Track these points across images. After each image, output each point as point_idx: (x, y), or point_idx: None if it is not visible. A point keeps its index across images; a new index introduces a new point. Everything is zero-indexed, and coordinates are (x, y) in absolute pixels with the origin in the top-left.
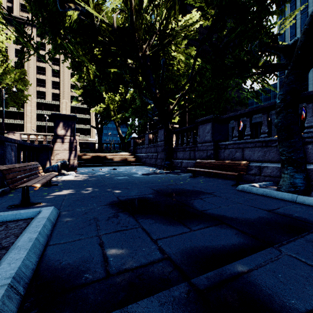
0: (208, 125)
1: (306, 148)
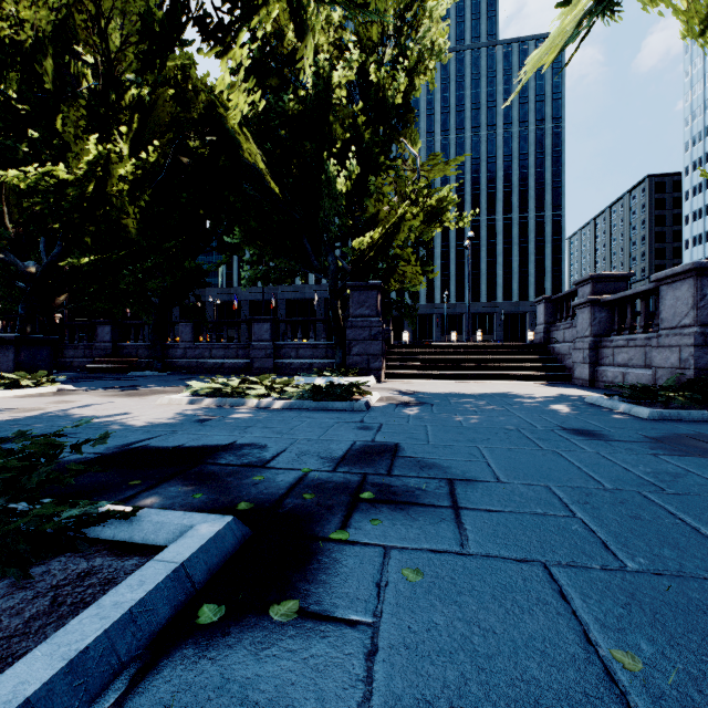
0: (108, 328)
1: (169, 351)
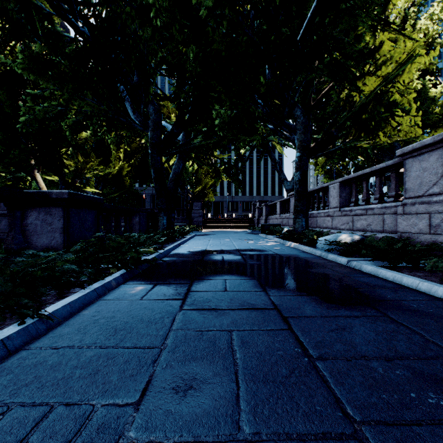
0: None
1: None
